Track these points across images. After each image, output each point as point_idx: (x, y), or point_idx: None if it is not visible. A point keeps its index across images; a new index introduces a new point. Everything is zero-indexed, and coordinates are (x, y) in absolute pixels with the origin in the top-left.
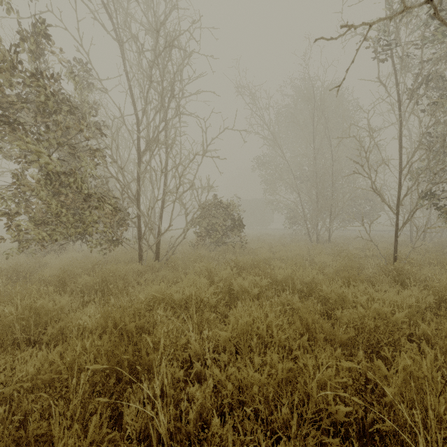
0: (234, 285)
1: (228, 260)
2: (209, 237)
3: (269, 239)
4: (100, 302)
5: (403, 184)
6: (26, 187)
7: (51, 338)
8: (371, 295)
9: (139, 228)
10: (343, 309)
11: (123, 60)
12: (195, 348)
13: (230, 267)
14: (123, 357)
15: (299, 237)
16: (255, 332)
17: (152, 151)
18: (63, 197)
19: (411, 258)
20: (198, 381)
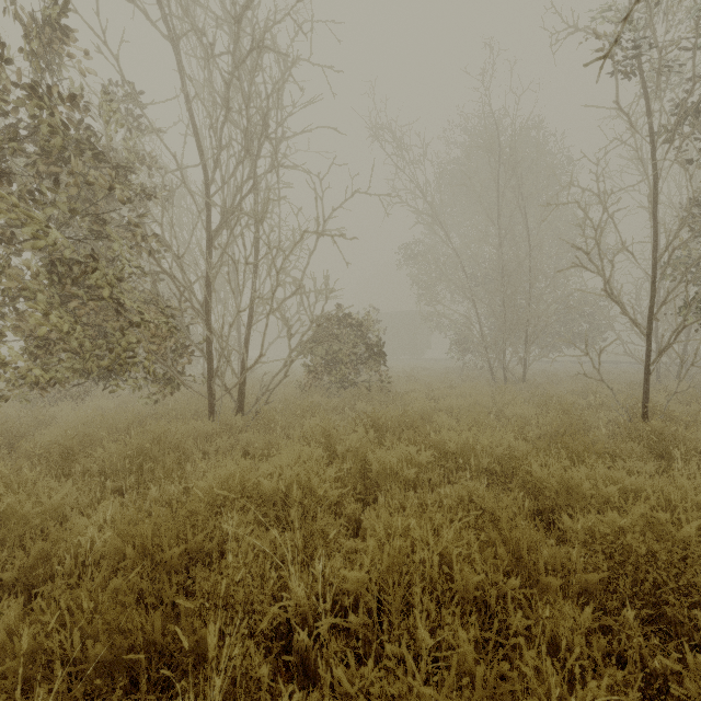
0: (371, 461)
1: (359, 413)
2: (329, 374)
3: (425, 376)
4: (132, 492)
5: (659, 283)
6: (5, 288)
7: (20, 574)
8: (621, 482)
9: (209, 360)
10: (572, 509)
11: (181, 74)
12: (299, 599)
13: (364, 427)
14: (141, 640)
15: (475, 372)
16: (418, 570)
17: (231, 229)
18: (75, 306)
19: (671, 410)
20: (302, 669)
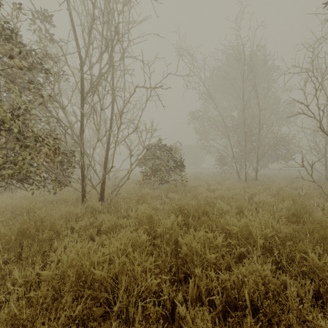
0: (181, 243)
1: (170, 199)
2: (154, 176)
3: (204, 177)
4: (2, 271)
5: None
6: None
7: None
8: None
9: (82, 169)
10: None
11: None
12: None
13: (174, 212)
14: None
15: (228, 175)
16: None
17: (94, 91)
18: None
19: None
20: None
